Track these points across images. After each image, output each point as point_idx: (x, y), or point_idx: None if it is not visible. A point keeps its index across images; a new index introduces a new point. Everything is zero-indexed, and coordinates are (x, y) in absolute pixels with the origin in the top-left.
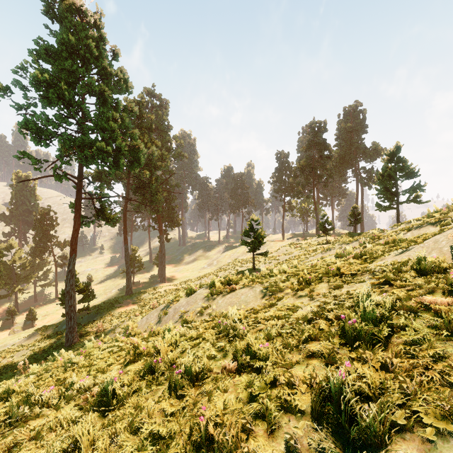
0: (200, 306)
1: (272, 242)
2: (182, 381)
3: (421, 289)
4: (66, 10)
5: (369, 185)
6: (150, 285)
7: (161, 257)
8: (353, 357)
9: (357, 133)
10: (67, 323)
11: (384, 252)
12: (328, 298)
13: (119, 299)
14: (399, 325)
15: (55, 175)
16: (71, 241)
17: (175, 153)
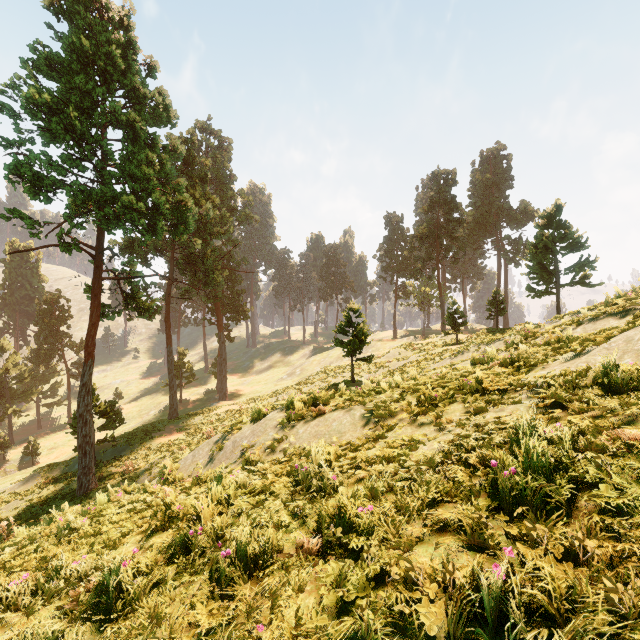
0: (271, 438)
1: (380, 342)
2: (231, 571)
3: (616, 415)
4: (78, 2)
5: (516, 261)
6: (205, 404)
7: (220, 363)
8: (515, 534)
9: (499, 188)
10: (80, 461)
11: (547, 356)
12: (466, 428)
13: (159, 424)
14: (587, 477)
15: (61, 243)
16: (86, 341)
17: (241, 215)
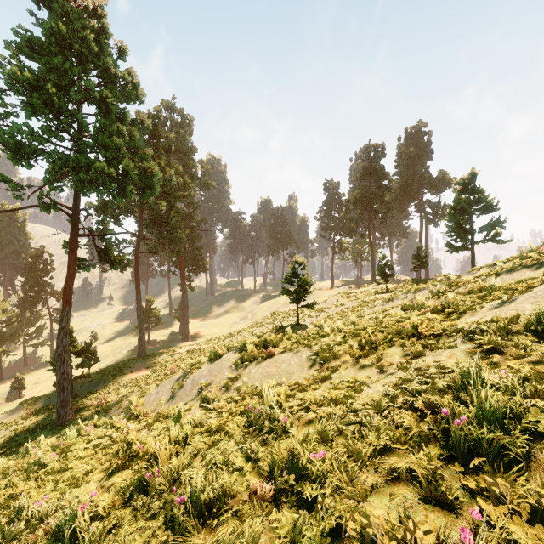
0: (226, 378)
1: (320, 291)
2: (185, 520)
3: None
4: None
5: (435, 221)
6: (169, 344)
7: (182, 309)
8: (473, 488)
9: (421, 159)
10: (59, 396)
11: (474, 304)
12: (408, 372)
13: (129, 362)
14: (540, 426)
15: (41, 204)
16: (64, 290)
17: (201, 182)
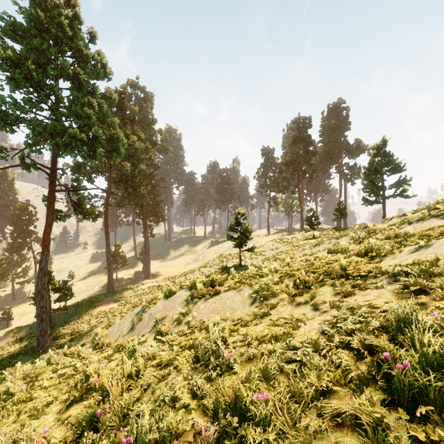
0: (178, 313)
1: (258, 237)
2: None
3: None
4: None
5: (352, 180)
6: (134, 281)
7: (145, 252)
8: (424, 440)
9: (341, 130)
10: (38, 326)
11: (394, 248)
12: (341, 311)
13: (99, 296)
14: None
15: (22, 164)
16: (43, 237)
17: (160, 147)
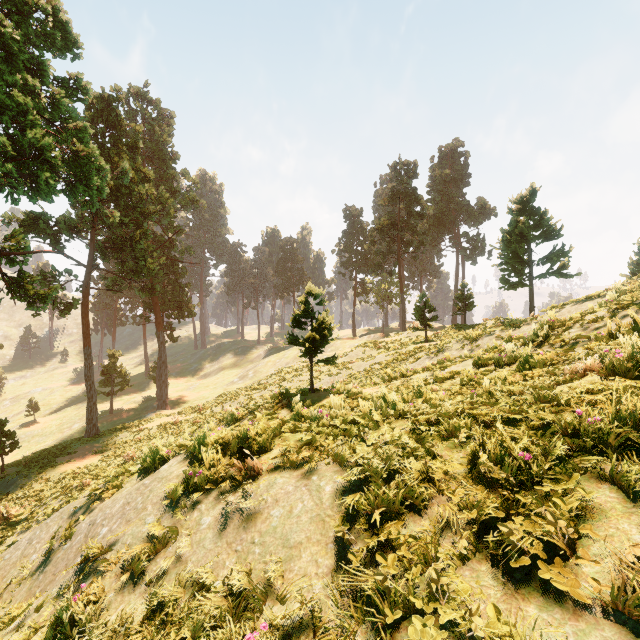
0: (146, 534)
1: (339, 341)
2: None
3: None
4: None
5: (474, 258)
6: (140, 414)
7: (159, 367)
8: None
9: (457, 184)
10: None
11: None
12: None
13: (72, 444)
14: None
15: None
16: None
17: (185, 198)
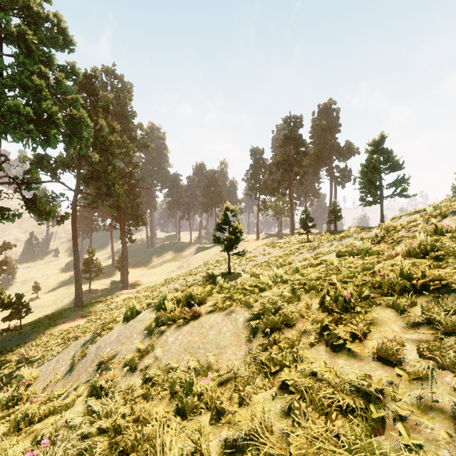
0: (135, 349)
1: (247, 242)
2: None
3: None
4: None
5: (343, 184)
6: (110, 292)
7: (122, 260)
8: None
9: (331, 131)
10: None
11: None
12: None
13: (65, 311)
14: None
15: None
16: None
17: (140, 143)
